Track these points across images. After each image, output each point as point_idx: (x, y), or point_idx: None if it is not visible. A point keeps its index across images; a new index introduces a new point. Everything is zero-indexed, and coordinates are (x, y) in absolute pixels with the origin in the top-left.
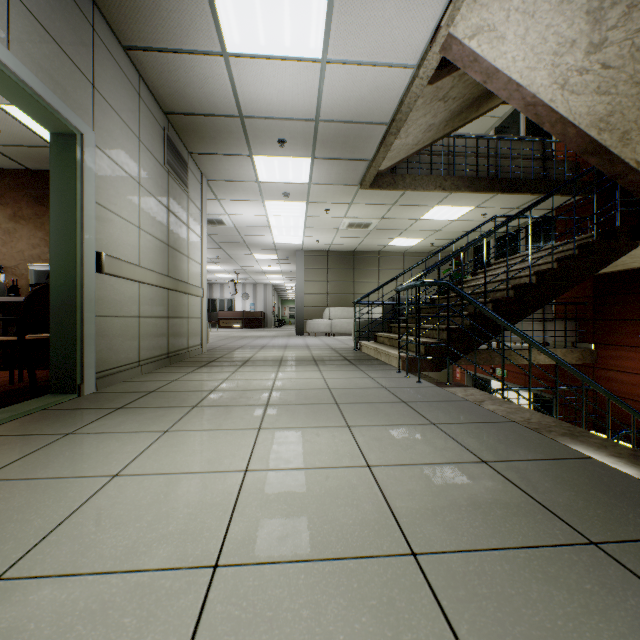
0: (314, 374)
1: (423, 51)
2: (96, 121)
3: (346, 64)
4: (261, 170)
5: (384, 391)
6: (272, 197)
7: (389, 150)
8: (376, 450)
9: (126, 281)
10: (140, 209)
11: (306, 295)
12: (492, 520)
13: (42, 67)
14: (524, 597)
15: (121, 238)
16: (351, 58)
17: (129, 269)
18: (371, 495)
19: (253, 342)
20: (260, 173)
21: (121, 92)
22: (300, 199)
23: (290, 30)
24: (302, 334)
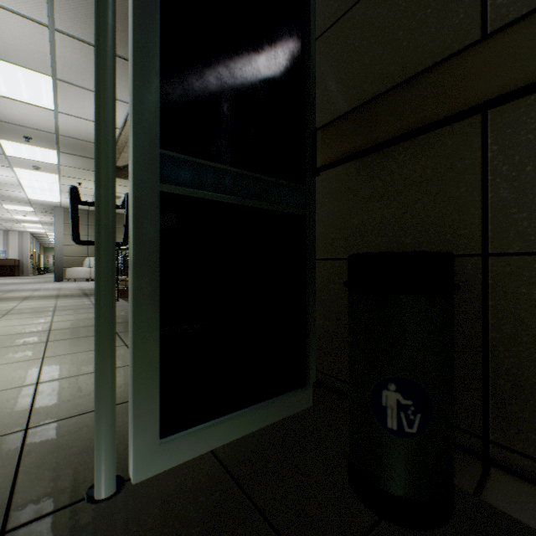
0: (51, 302)
1: (123, 124)
2: None
3: (74, 116)
4: (9, 149)
5: (91, 305)
6: (22, 166)
7: (118, 160)
8: (60, 319)
9: None
10: None
11: (66, 246)
12: (85, 324)
13: None
14: (75, 330)
15: None
16: (76, 115)
17: None
18: (46, 326)
19: (1, 288)
20: (8, 150)
21: None
22: (52, 172)
23: (28, 93)
24: (61, 280)
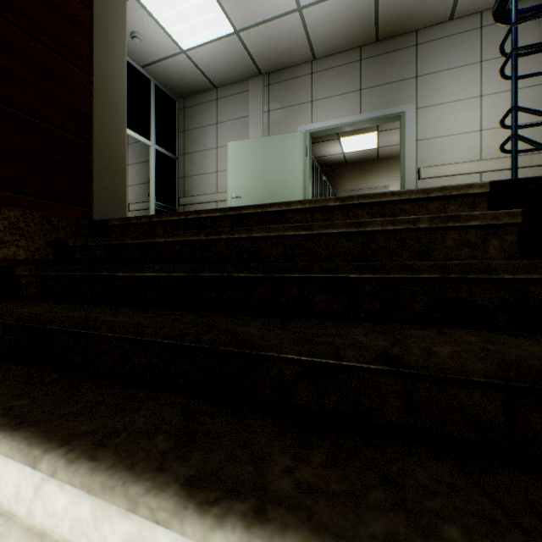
0: None
1: None
2: (419, 95)
3: None
4: None
5: None
6: None
7: None
8: None
9: (457, 177)
10: (482, 115)
11: None
12: None
13: (377, 104)
14: None
15: (450, 150)
16: None
17: (454, 168)
18: None
19: None
20: None
21: (450, 52)
22: None
23: None
24: None
